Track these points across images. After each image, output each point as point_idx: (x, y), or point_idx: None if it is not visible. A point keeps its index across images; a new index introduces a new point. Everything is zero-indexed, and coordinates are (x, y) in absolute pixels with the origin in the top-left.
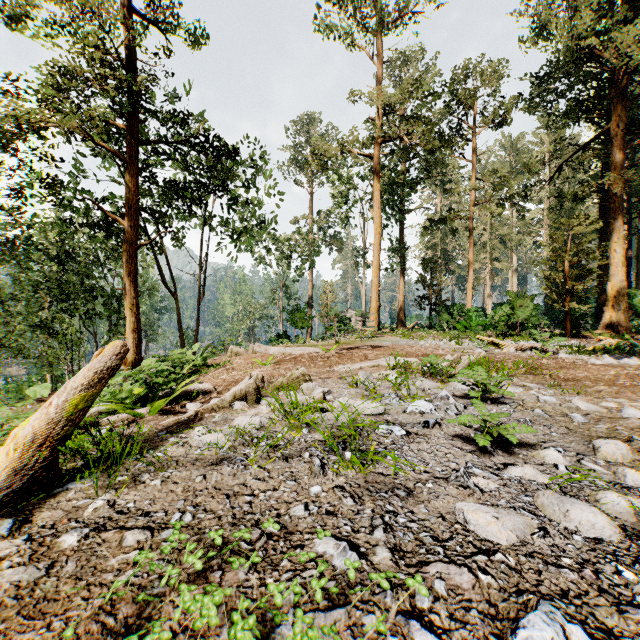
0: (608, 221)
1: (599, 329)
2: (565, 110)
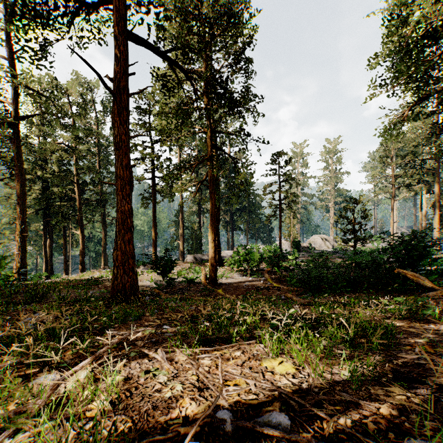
0: None
1: None
2: None
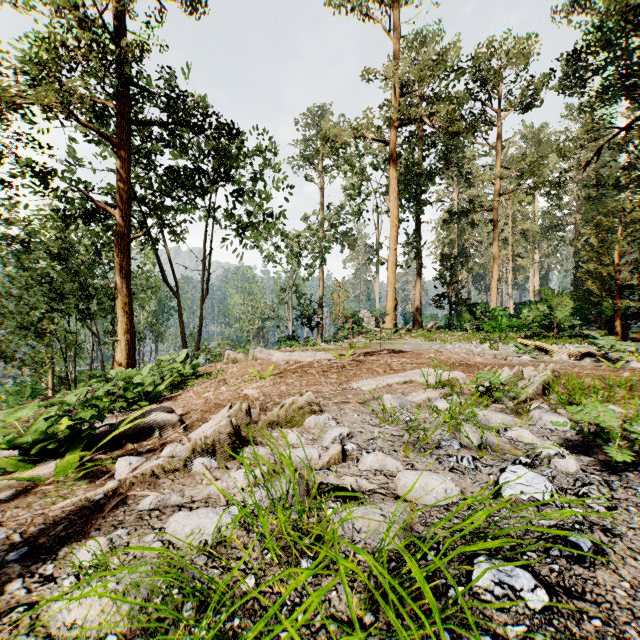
0: None
1: None
2: (606, 85)
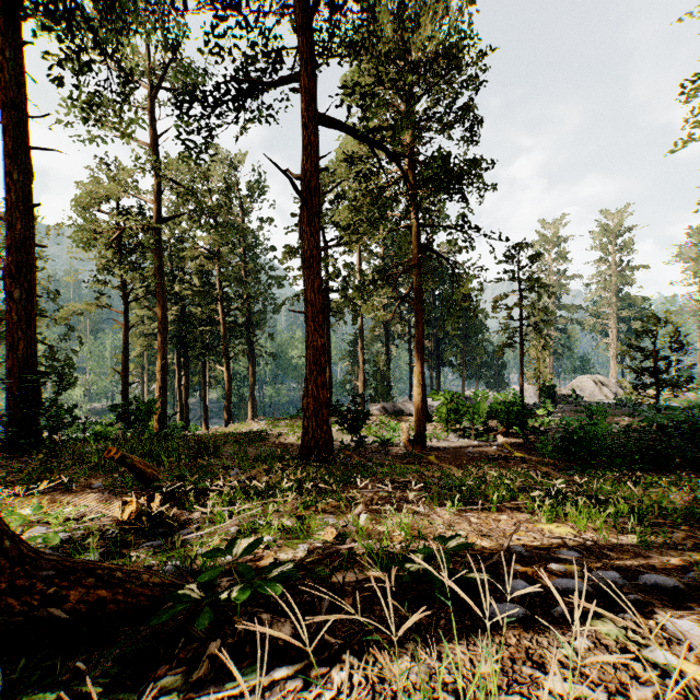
0: None
1: None
2: None
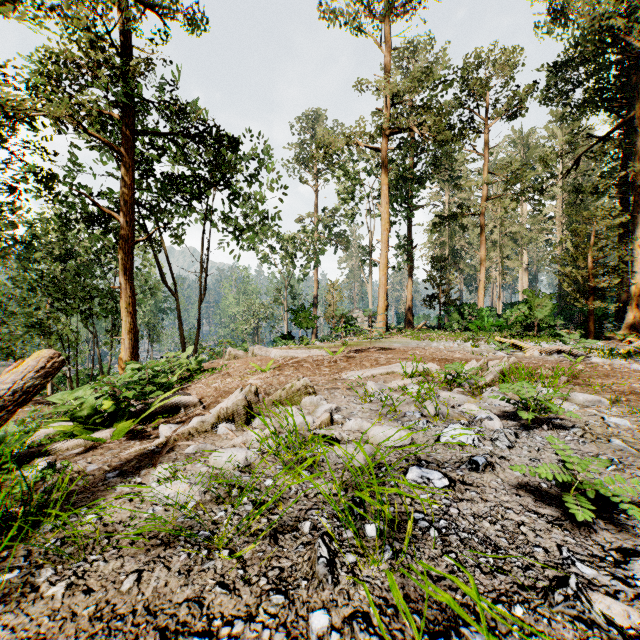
0: (631, 215)
1: (622, 330)
2: (585, 98)
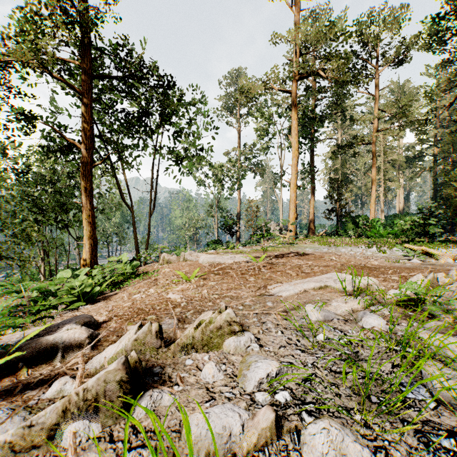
0: None
1: None
2: None
